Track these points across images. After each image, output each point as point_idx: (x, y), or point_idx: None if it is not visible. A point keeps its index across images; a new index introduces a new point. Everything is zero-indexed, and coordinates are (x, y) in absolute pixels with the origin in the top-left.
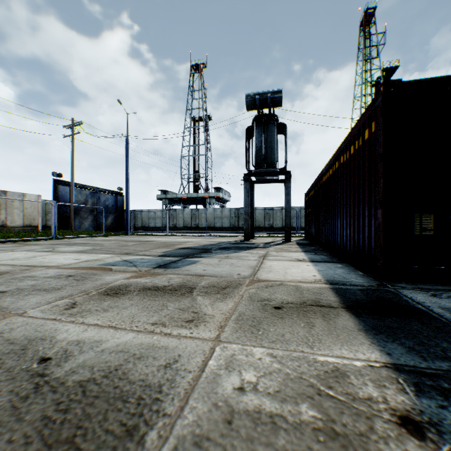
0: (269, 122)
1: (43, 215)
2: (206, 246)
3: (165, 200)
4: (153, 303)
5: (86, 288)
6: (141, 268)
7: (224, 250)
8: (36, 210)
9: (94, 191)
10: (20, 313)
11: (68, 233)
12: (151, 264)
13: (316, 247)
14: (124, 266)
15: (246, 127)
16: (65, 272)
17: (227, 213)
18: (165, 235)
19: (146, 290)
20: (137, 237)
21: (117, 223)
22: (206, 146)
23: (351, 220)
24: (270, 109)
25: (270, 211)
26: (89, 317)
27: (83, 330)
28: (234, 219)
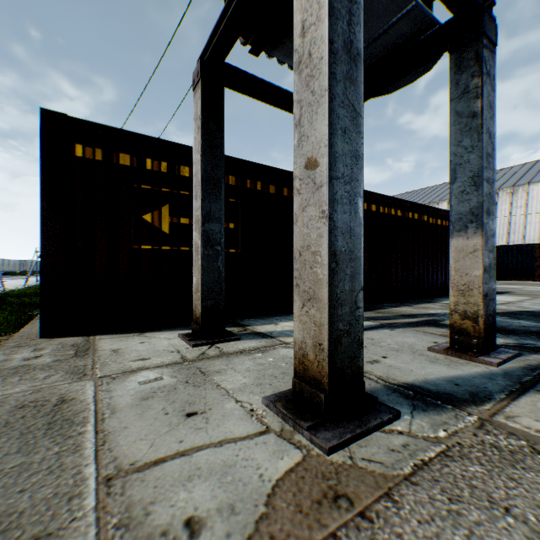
0: None
1: None
2: None
3: None
4: None
5: None
6: None
7: None
8: None
9: None
10: None
11: None
12: None
13: (380, 304)
14: None
15: None
16: None
17: None
18: None
19: None
20: None
21: None
22: None
23: (439, 268)
24: None
25: None
26: None
27: None
28: None
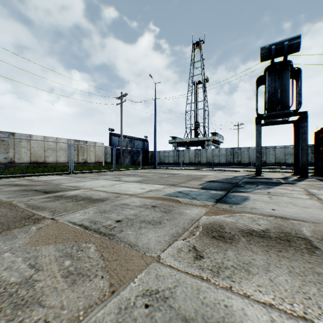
0: (283, 68)
1: (104, 155)
2: (228, 180)
3: (175, 143)
4: (293, 264)
5: (182, 224)
6: (204, 202)
7: (253, 185)
8: (101, 152)
9: (131, 139)
10: (154, 256)
11: (119, 167)
12: (206, 198)
13: None
14: (186, 198)
15: (257, 77)
16: (146, 201)
17: (224, 152)
18: (181, 169)
19: (250, 236)
20: (162, 170)
21: (144, 160)
22: (204, 102)
23: None
24: (285, 56)
25: (263, 150)
26: (241, 282)
27: (267, 317)
28: (229, 157)
